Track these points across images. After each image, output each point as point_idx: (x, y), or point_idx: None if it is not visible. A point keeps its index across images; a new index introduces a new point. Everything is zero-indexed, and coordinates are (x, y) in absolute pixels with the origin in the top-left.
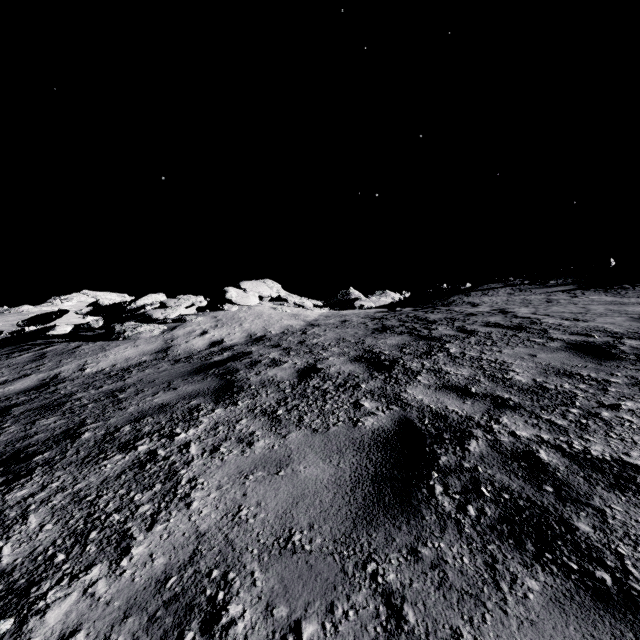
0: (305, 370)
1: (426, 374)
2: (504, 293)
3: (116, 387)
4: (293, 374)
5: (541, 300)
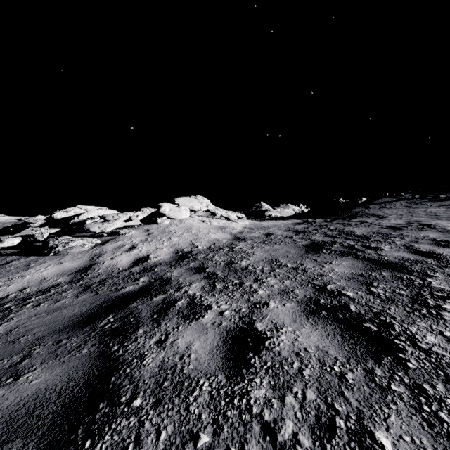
0: (237, 337)
1: None
2: (401, 206)
3: None
4: (217, 350)
5: (446, 212)
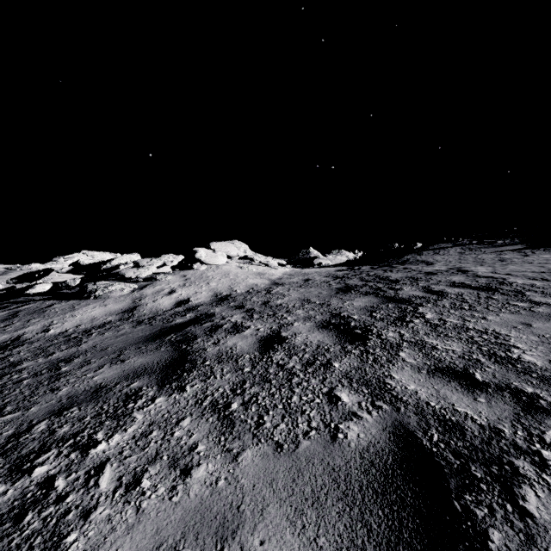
0: (268, 339)
1: (409, 349)
2: (455, 252)
3: (66, 355)
4: (254, 344)
5: (494, 259)
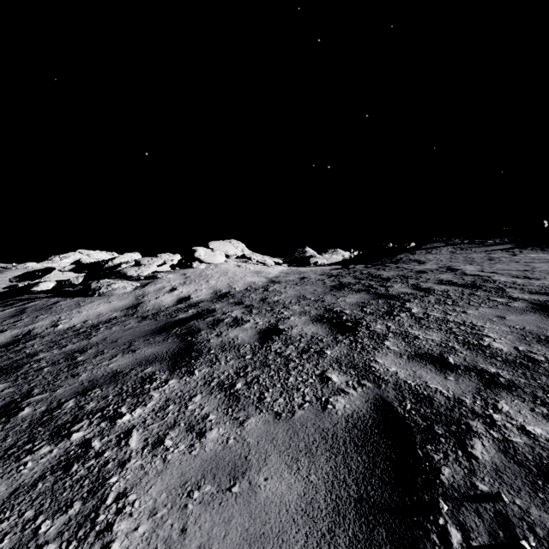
0: (266, 331)
1: (393, 338)
2: (447, 251)
3: (79, 347)
4: (254, 336)
5: (483, 258)
